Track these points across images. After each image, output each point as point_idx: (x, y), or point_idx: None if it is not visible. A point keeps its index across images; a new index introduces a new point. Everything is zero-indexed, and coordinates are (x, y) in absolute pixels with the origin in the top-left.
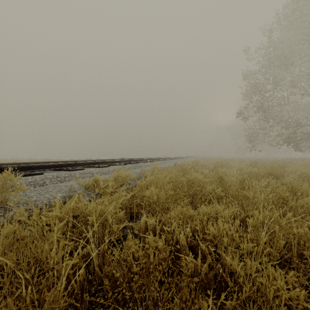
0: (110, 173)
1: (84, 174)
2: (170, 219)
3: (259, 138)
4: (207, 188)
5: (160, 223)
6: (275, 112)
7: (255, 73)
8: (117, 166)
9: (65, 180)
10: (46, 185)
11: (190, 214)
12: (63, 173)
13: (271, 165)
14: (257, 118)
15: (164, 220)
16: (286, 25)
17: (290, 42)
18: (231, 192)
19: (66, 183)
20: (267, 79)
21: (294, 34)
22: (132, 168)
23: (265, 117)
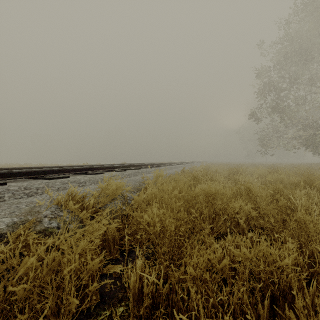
0: (103, 182)
1: (66, 184)
2: (185, 275)
3: (272, 141)
4: (236, 207)
5: (165, 277)
6: (292, 113)
7: (269, 71)
8: (114, 172)
9: (35, 193)
10: (2, 202)
11: (221, 267)
12: (37, 183)
13: (295, 172)
14: (271, 120)
15: (175, 281)
16: (305, 16)
17: (309, 36)
18: (272, 213)
19: (34, 198)
20: (282, 76)
21: (314, 26)
22: (132, 175)
23: (281, 118)
